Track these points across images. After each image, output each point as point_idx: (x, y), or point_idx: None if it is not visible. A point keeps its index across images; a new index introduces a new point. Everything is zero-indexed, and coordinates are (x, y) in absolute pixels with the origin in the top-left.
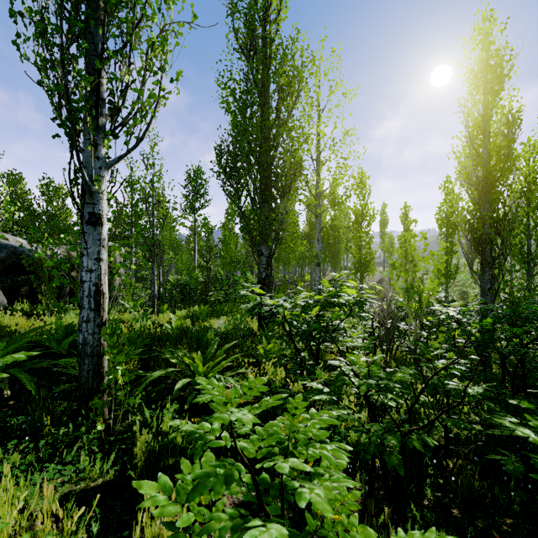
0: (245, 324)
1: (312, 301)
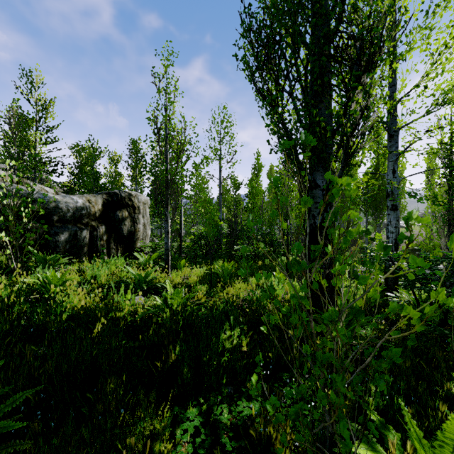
0: (286, 298)
1: (406, 265)
